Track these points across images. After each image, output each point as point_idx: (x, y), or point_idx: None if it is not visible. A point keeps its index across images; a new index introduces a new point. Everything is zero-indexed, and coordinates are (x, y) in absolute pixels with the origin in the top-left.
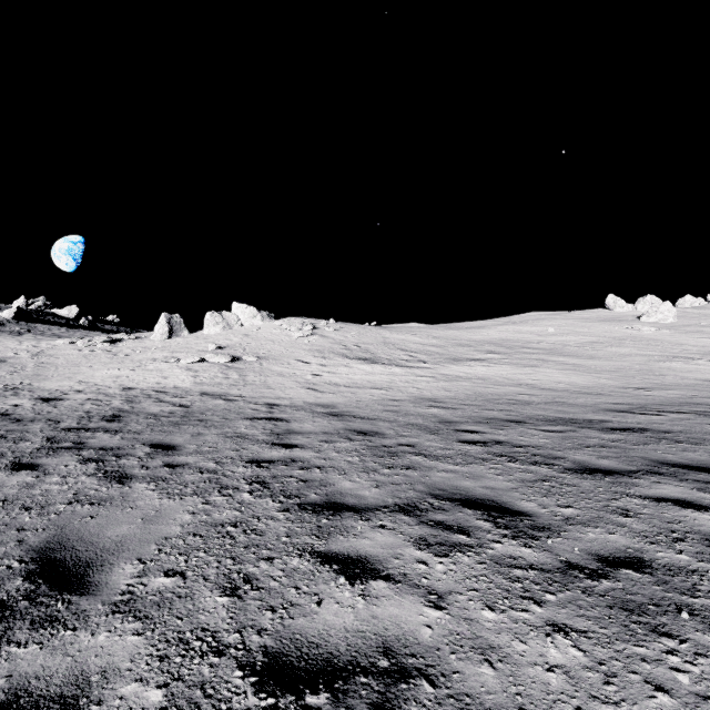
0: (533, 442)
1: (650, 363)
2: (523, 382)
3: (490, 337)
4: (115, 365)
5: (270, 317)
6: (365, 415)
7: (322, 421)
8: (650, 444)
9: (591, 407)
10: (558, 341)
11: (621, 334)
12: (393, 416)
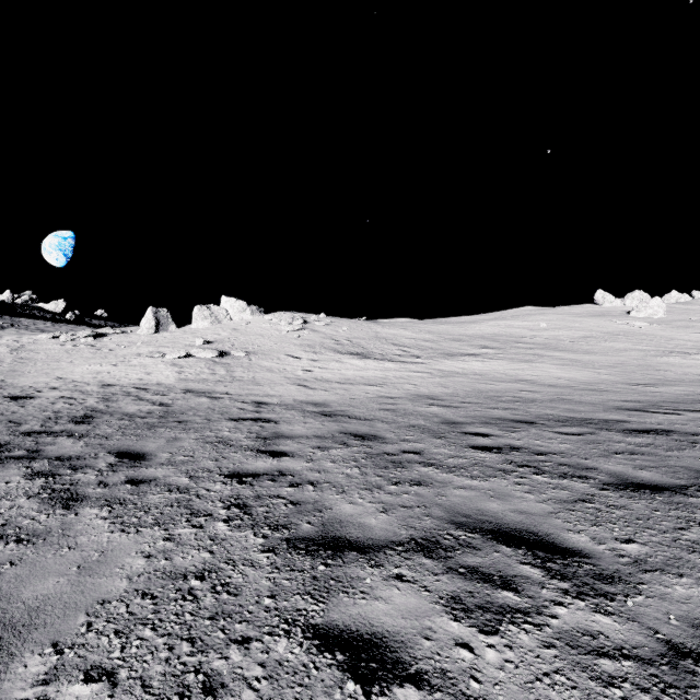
0: (553, 447)
1: (647, 358)
2: (521, 377)
3: (483, 332)
4: (98, 360)
5: (259, 312)
6: (361, 415)
7: (314, 422)
8: (685, 449)
9: (601, 405)
10: (551, 335)
11: (613, 329)
12: (391, 416)
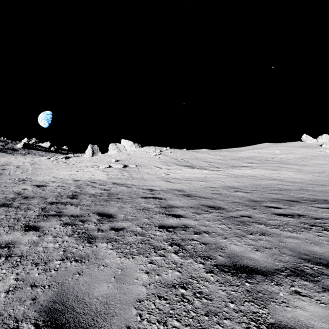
0: (321, 215)
1: None
2: (275, 178)
3: (247, 155)
4: (69, 169)
5: (139, 146)
6: (204, 196)
7: (183, 199)
8: None
9: (327, 192)
10: (283, 157)
11: (315, 153)
12: (220, 197)
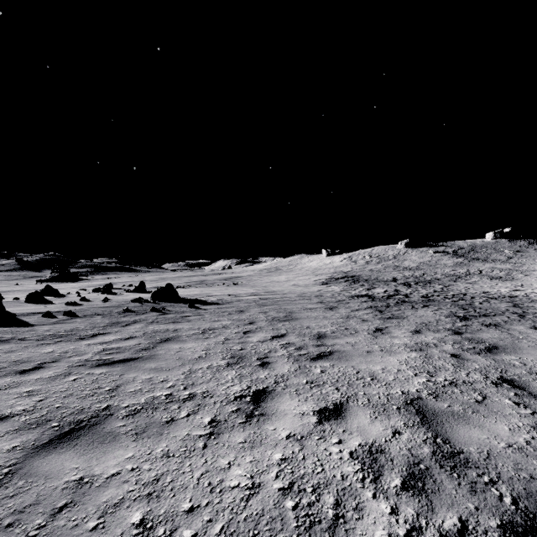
0: None
1: None
2: None
3: None
4: None
5: None
6: None
7: None
8: None
9: None
10: None
11: None
12: None
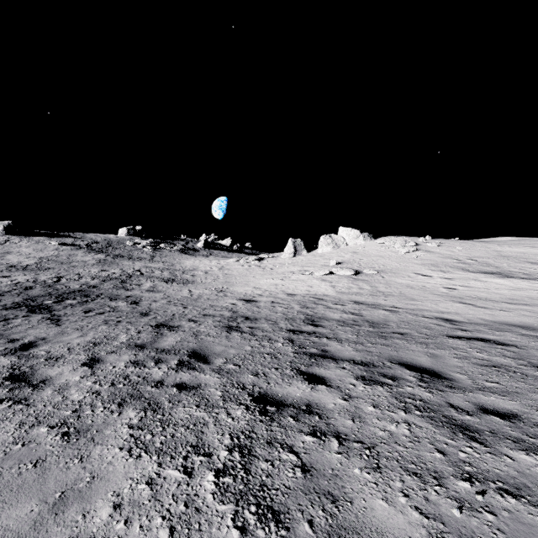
0: None
1: None
2: None
3: None
4: (268, 276)
5: (369, 237)
6: None
7: None
8: None
9: None
10: None
11: None
12: None
